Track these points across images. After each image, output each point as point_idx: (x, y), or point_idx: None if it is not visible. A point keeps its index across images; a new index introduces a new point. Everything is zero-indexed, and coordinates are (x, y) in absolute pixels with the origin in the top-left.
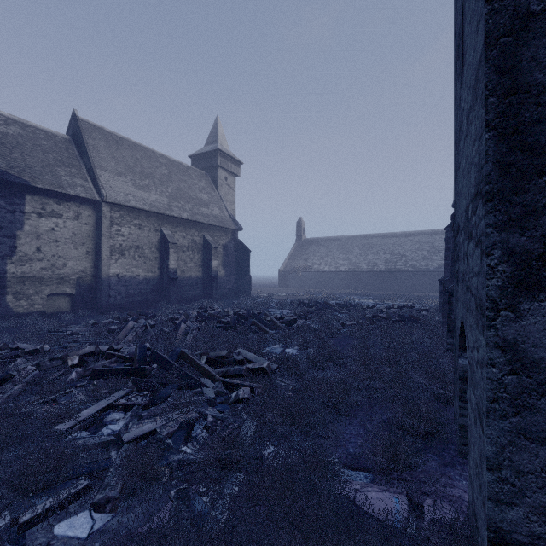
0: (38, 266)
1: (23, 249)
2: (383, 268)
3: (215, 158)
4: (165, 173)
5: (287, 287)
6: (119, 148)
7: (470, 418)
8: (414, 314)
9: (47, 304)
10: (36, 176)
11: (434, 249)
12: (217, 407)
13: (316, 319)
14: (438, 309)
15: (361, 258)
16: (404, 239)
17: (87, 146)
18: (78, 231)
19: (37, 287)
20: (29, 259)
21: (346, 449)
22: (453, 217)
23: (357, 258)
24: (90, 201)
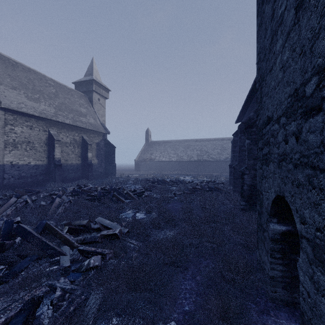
0: None
1: None
2: (196, 159)
3: (91, 85)
4: (53, 91)
5: (140, 171)
6: (14, 70)
7: (312, 297)
8: (216, 186)
9: None
10: None
11: (223, 148)
12: (70, 276)
13: (158, 191)
14: (229, 182)
15: (183, 153)
16: (207, 142)
17: None
18: None
19: None
20: None
21: (183, 307)
22: (239, 126)
23: (182, 153)
24: None
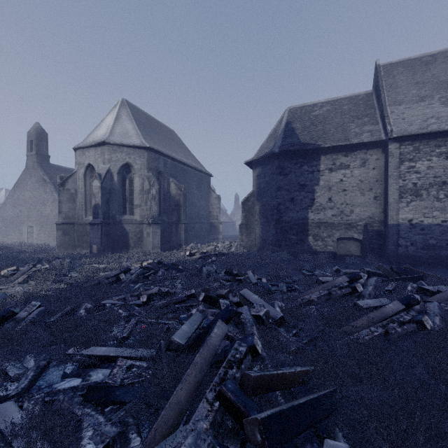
0: (330, 213)
1: (319, 200)
2: None
3: None
4: None
5: None
6: (427, 69)
7: None
8: None
9: (339, 247)
10: (328, 138)
11: None
12: None
13: None
14: None
15: None
16: None
17: (381, 88)
18: (365, 177)
19: (329, 231)
20: (323, 208)
21: None
22: None
23: None
24: (378, 144)
